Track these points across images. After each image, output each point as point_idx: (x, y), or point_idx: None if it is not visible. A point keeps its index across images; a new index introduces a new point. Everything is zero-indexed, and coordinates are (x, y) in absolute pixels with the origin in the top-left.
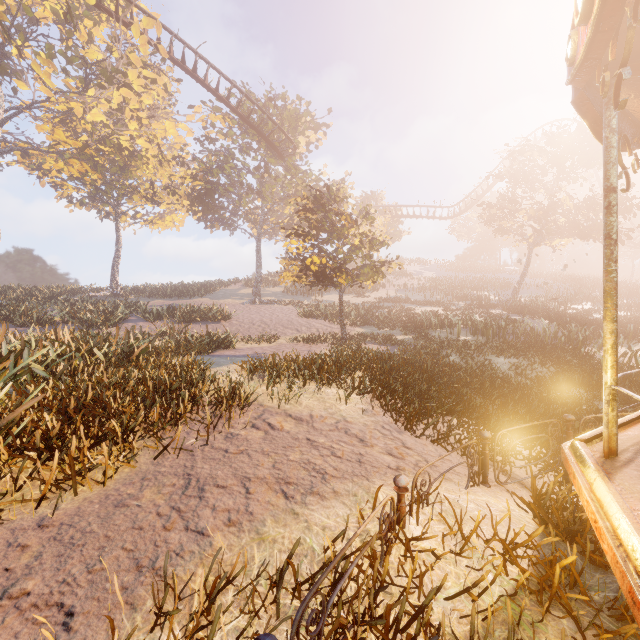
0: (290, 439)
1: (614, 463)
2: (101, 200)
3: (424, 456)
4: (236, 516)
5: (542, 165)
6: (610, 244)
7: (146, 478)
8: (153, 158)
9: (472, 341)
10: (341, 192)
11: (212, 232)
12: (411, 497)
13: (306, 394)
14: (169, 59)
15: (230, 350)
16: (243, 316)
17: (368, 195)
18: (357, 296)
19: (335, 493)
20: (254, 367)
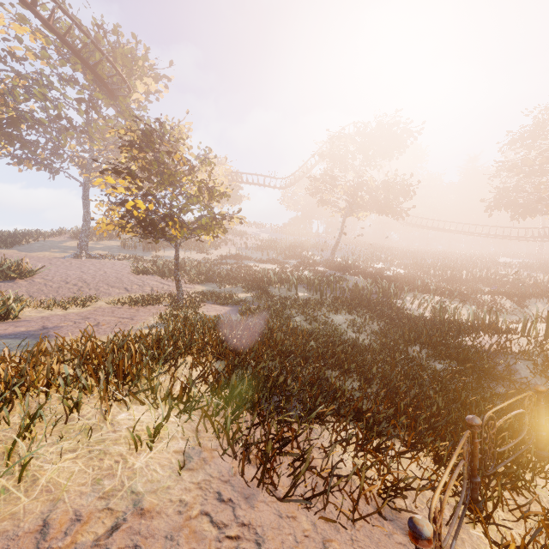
0: None
1: None
2: None
3: None
4: None
5: (353, 151)
6: None
7: None
8: None
9: (311, 298)
10: (176, 131)
11: (21, 171)
12: None
13: (65, 439)
14: None
15: (5, 323)
16: (56, 272)
17: None
18: (200, 253)
19: None
20: None
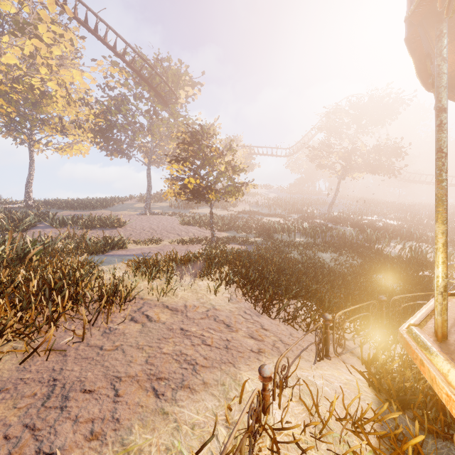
0: (165, 330)
1: (449, 347)
2: (16, 129)
3: (279, 336)
4: (100, 426)
5: (347, 122)
6: (442, 157)
7: (4, 389)
8: (62, 98)
9: (305, 241)
10: (211, 130)
11: (112, 159)
12: (274, 383)
13: (182, 286)
14: (74, 18)
15: (123, 250)
16: (136, 224)
17: (231, 138)
18: (223, 210)
19: (205, 384)
20: (138, 265)
